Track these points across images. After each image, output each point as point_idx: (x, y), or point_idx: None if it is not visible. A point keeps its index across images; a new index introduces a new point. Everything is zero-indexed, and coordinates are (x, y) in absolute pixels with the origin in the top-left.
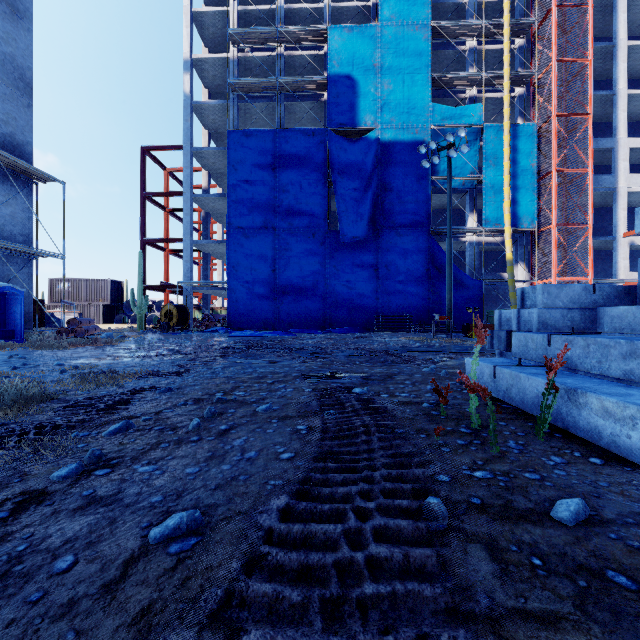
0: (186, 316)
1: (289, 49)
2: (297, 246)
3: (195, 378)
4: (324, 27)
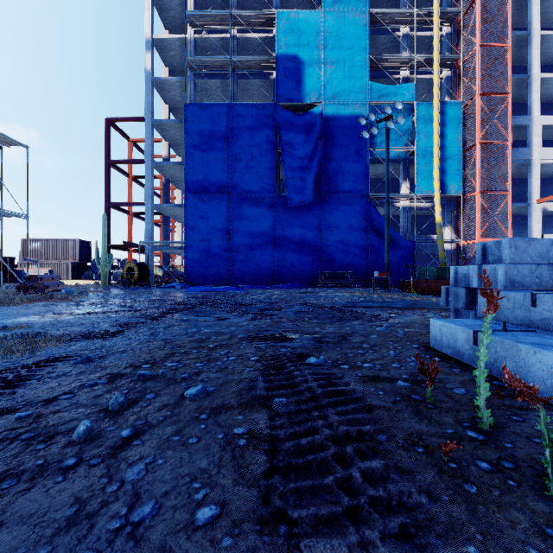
0: (146, 273)
1: (242, 33)
2: (249, 209)
3: (129, 341)
4: (273, 12)
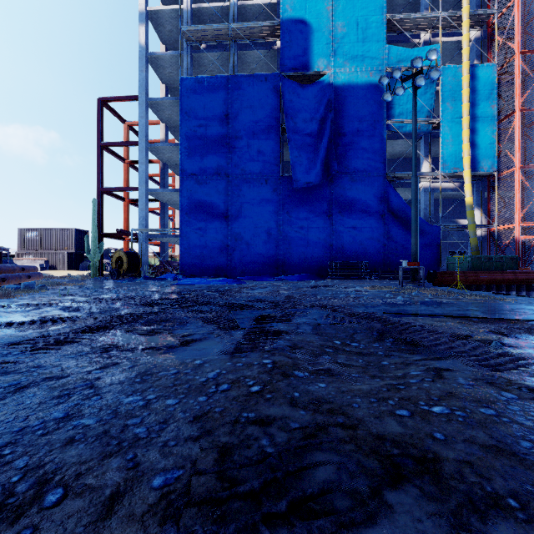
0: (137, 263)
1: None
2: (250, 192)
3: None
4: None
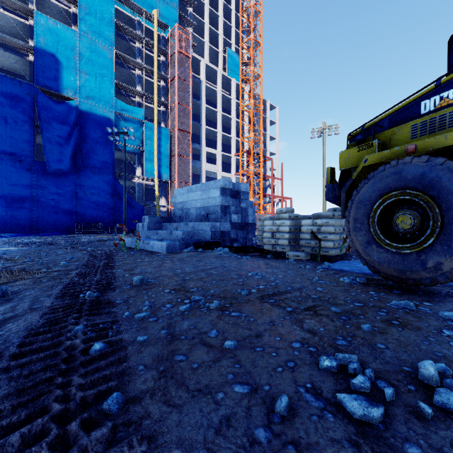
0: None
1: None
2: (3, 168)
3: (3, 252)
4: (31, 8)
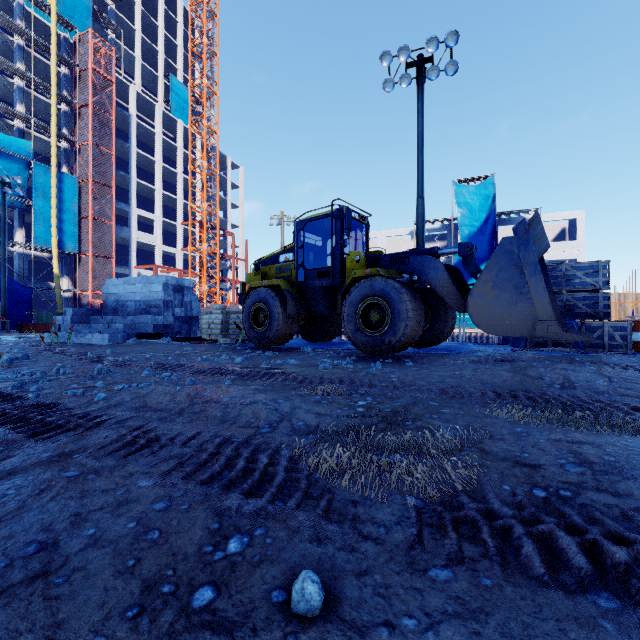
0: None
1: None
2: None
3: None
4: None
